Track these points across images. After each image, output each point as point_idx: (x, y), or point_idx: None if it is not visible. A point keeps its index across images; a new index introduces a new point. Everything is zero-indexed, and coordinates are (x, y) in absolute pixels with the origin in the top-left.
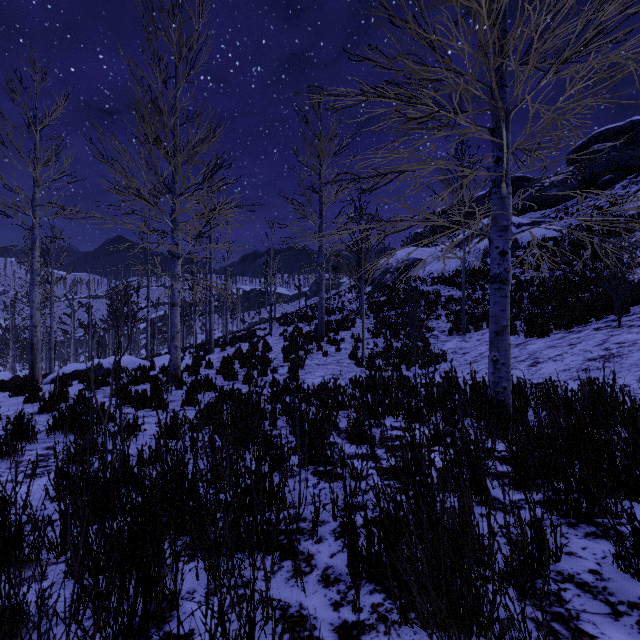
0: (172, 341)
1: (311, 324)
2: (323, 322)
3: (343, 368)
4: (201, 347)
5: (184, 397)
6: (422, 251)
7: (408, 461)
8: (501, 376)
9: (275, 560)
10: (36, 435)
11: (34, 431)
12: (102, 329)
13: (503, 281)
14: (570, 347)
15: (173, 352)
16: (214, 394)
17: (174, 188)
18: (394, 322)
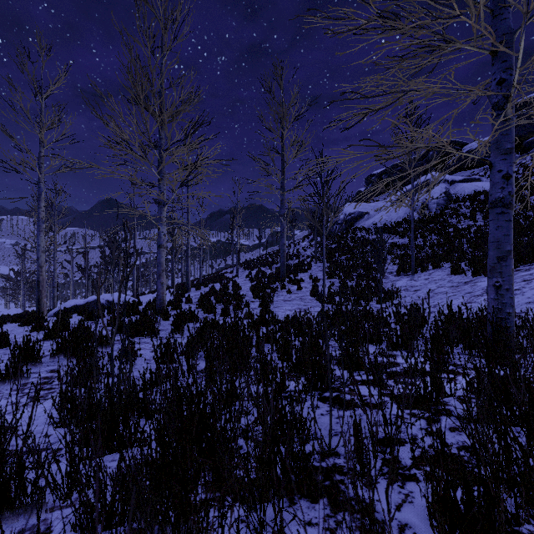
0: (159, 278)
1: (272, 268)
2: (285, 265)
3: (307, 303)
4: (178, 287)
5: (172, 326)
6: (366, 206)
7: (428, 388)
8: (505, 302)
9: (326, 511)
10: (41, 359)
11: (39, 355)
12: (96, 273)
13: (507, 205)
14: (526, 282)
15: (159, 288)
16: (197, 324)
17: (160, 143)
18: (346, 265)
